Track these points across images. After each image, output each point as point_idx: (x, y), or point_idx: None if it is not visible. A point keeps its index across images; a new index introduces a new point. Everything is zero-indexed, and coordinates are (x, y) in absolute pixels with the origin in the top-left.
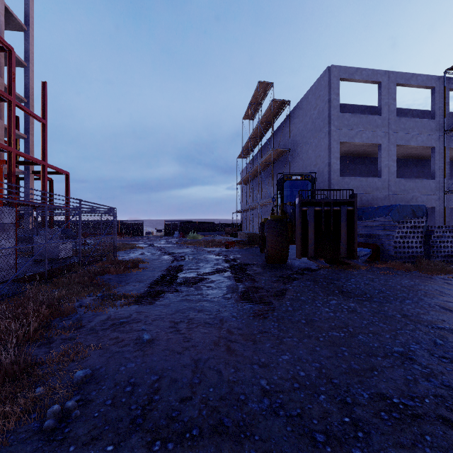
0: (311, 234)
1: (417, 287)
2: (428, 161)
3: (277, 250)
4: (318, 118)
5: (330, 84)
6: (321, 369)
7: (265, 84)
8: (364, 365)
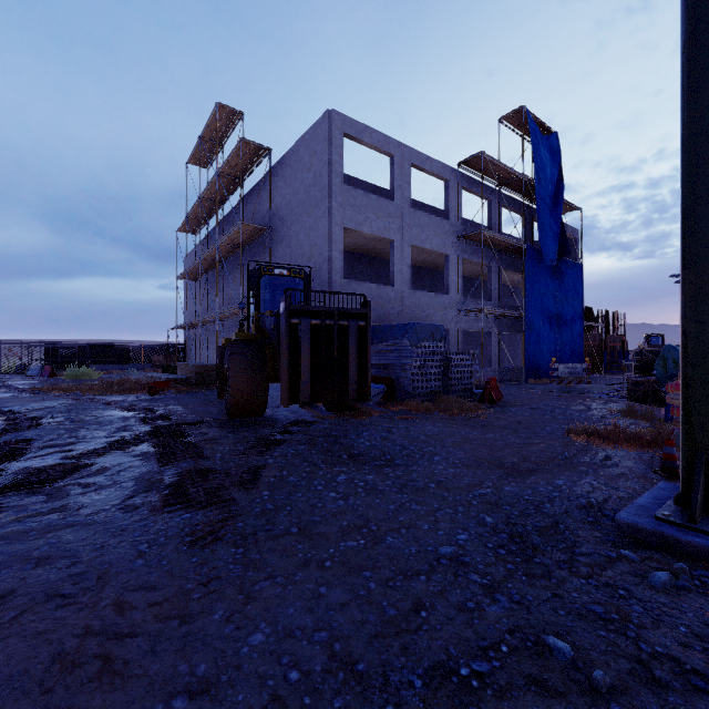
0: (306, 364)
1: (444, 435)
2: (441, 272)
3: (247, 395)
4: (314, 186)
5: (332, 138)
6: (333, 645)
7: (230, 111)
8: (405, 602)
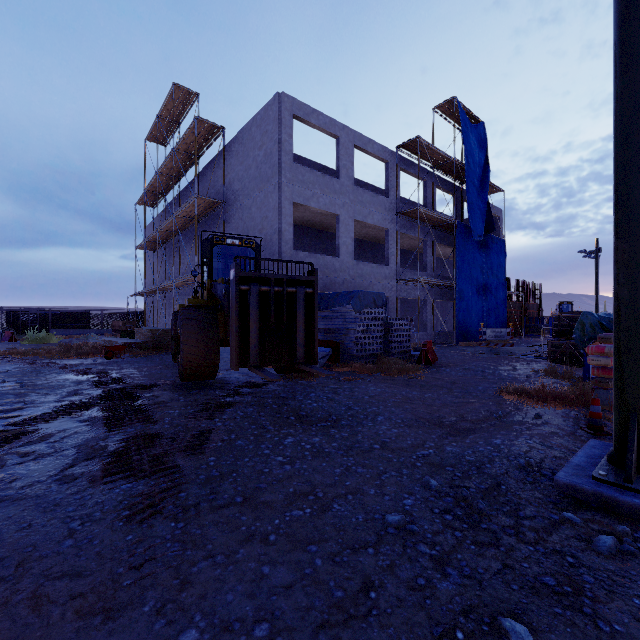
0: (255, 329)
1: (386, 395)
2: (381, 245)
3: (199, 358)
4: (265, 163)
5: (281, 118)
6: None
7: (186, 92)
8: (353, 581)
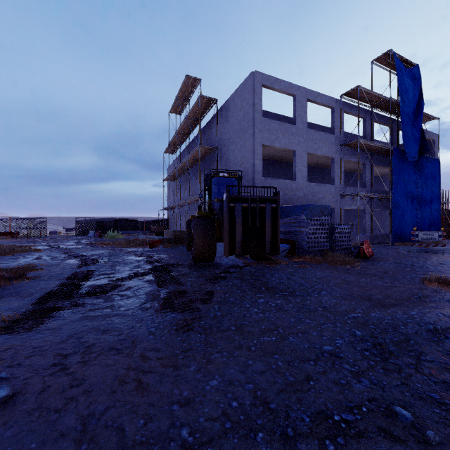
0: (239, 231)
1: (329, 278)
2: (328, 169)
3: (204, 249)
4: (244, 120)
5: (254, 89)
6: (256, 392)
7: (193, 79)
8: (300, 375)
